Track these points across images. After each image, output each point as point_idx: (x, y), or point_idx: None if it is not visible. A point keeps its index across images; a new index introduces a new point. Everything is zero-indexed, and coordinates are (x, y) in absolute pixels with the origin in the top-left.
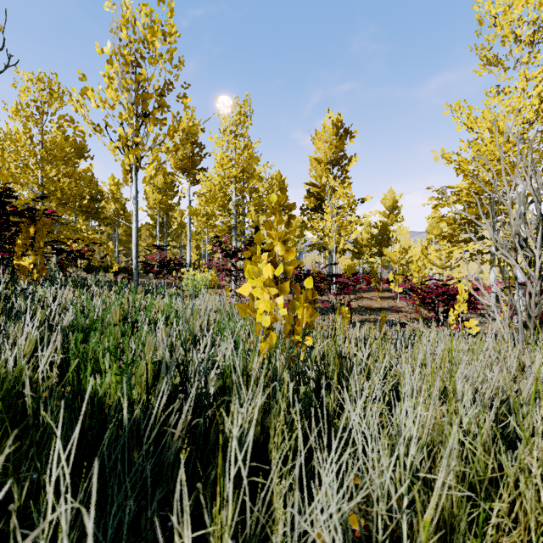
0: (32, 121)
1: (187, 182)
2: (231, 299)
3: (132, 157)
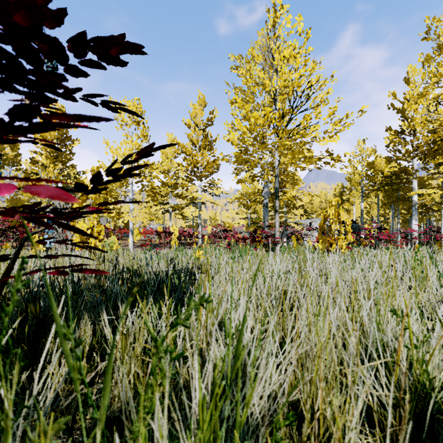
0: None
1: None
2: None
3: None
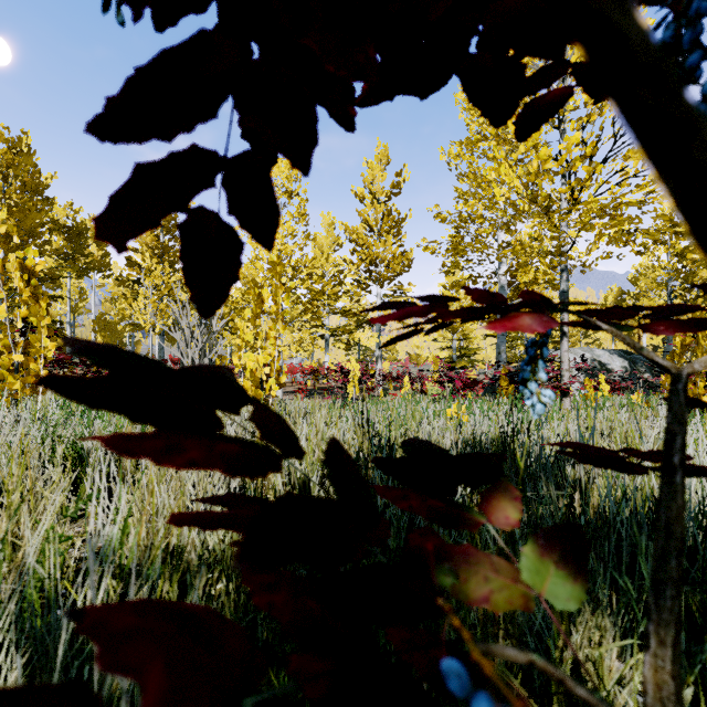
0: None
1: None
2: None
3: None
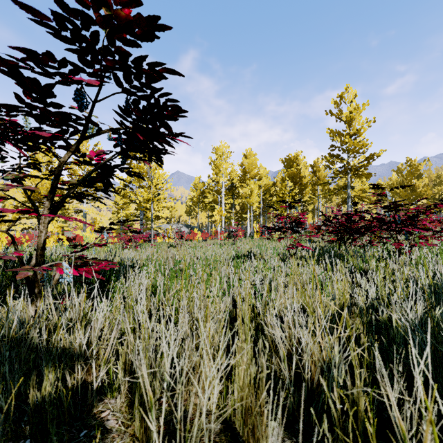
0: None
1: None
2: None
3: None
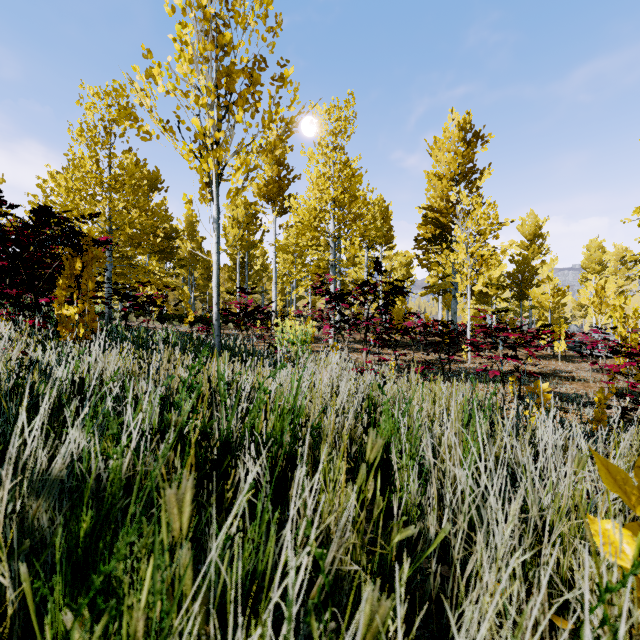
0: (98, 142)
1: (273, 212)
2: (346, 362)
3: (212, 162)
